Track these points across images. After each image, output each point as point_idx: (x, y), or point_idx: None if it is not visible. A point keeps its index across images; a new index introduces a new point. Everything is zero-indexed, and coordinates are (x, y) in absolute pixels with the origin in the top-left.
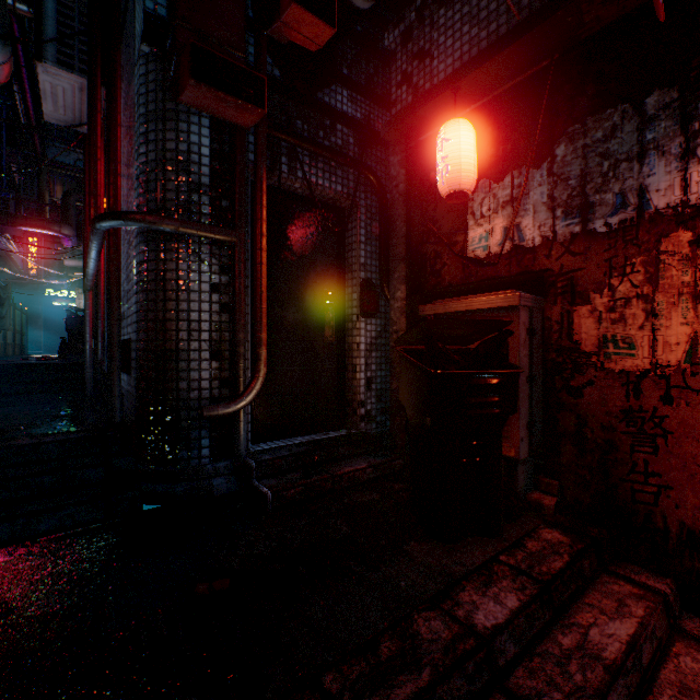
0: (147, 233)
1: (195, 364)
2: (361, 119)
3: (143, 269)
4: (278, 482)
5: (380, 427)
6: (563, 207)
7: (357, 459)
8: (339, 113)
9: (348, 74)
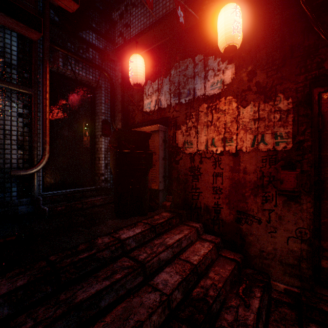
0: None
1: (8, 151)
2: (102, 48)
3: None
4: (53, 205)
5: (112, 185)
6: (173, 93)
7: (97, 197)
8: (91, 43)
9: (95, 27)
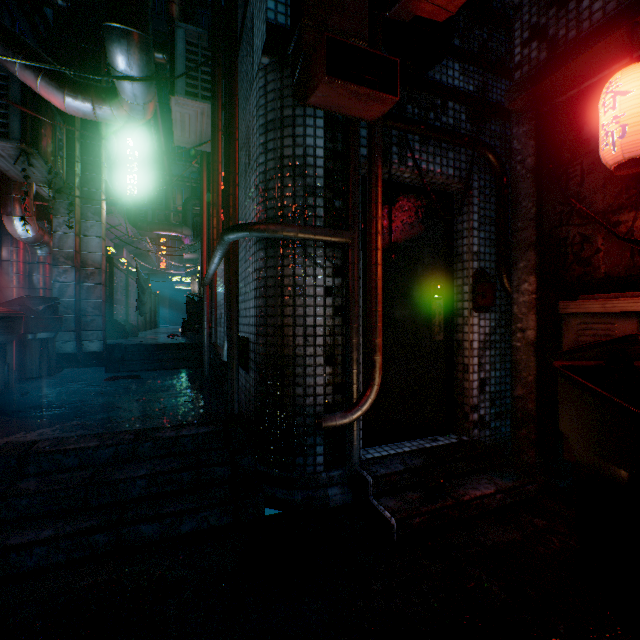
0: (265, 240)
1: (310, 370)
2: (473, 92)
3: (262, 275)
4: (398, 505)
5: (493, 433)
6: None
7: (478, 478)
8: (450, 89)
9: (459, 45)
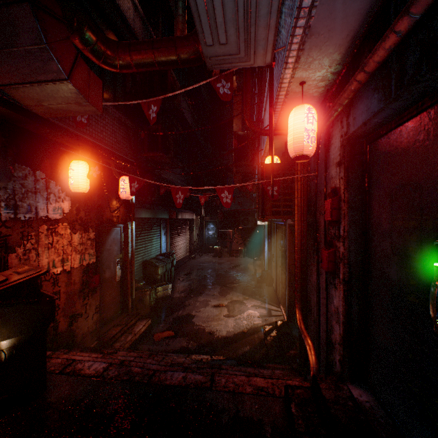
0: None
1: None
2: None
3: None
4: None
5: None
6: (6, 202)
7: None
8: None
9: None
